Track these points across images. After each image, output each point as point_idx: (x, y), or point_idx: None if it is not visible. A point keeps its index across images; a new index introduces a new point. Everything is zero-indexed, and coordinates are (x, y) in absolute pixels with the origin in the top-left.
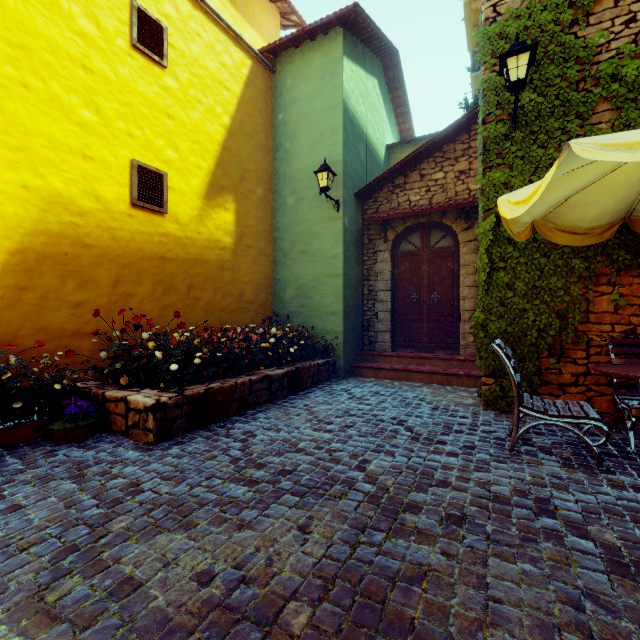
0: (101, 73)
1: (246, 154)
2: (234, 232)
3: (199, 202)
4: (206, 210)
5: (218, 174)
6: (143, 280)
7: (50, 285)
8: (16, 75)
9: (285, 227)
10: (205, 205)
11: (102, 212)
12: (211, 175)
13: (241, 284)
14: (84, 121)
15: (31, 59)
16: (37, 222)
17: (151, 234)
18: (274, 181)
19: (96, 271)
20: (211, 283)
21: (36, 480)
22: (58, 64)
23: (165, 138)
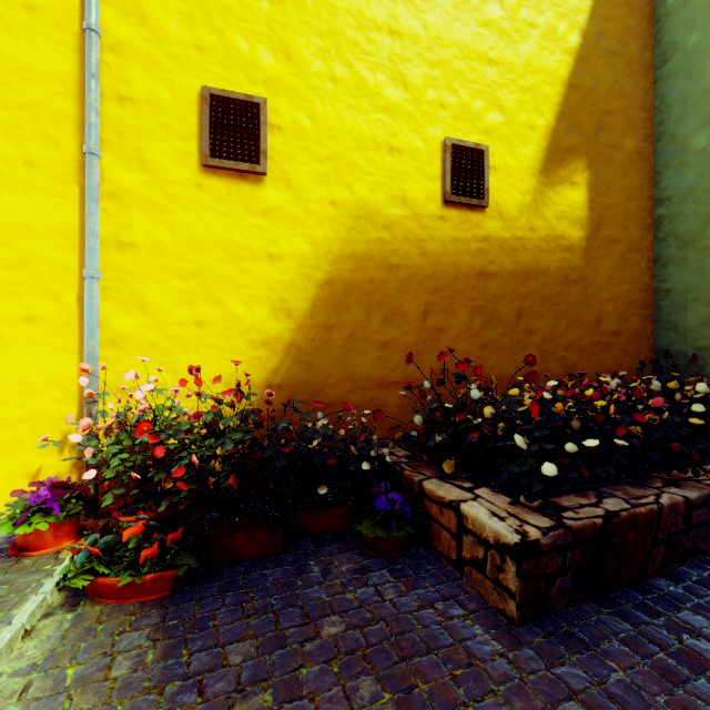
0: (408, 33)
1: (605, 86)
2: (585, 219)
3: (532, 181)
4: (542, 192)
5: (560, 131)
6: (457, 308)
7: (356, 321)
8: (325, 70)
9: (685, 193)
10: (541, 184)
11: (409, 220)
12: (549, 135)
13: (597, 304)
14: (390, 103)
15: (338, 45)
16: (344, 244)
17: (467, 241)
18: (656, 119)
19: (403, 300)
20: (549, 305)
21: (341, 654)
22: (364, 40)
23: (485, 97)
